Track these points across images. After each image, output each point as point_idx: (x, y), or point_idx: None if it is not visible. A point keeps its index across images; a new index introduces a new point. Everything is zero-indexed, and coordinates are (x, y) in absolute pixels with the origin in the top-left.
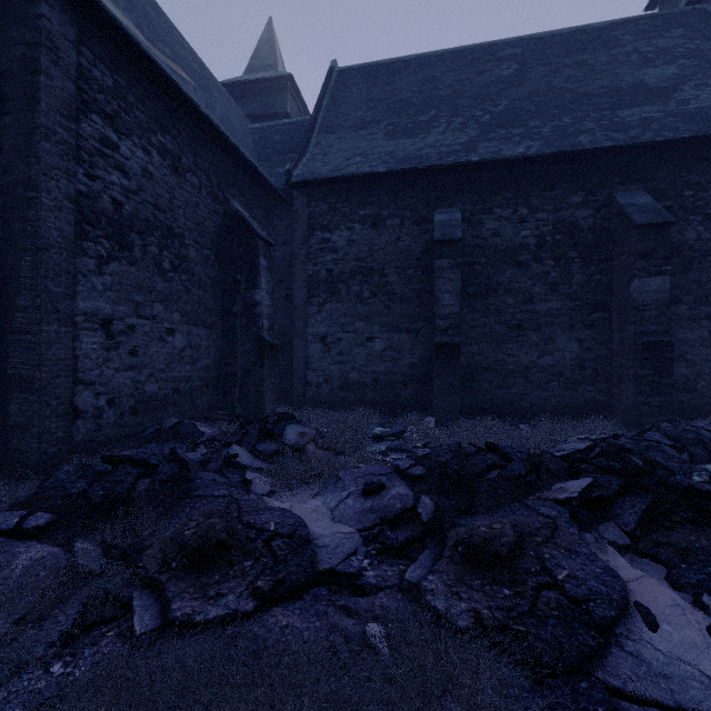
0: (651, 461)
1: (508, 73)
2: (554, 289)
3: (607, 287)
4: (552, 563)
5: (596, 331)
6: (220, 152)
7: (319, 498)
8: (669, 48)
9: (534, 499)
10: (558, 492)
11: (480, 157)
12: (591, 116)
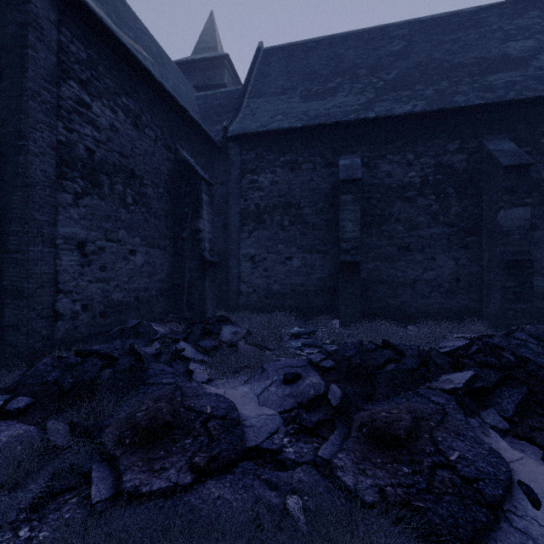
0: (522, 357)
1: (397, 49)
2: (435, 218)
3: (478, 216)
4: (444, 445)
5: (469, 252)
6: (172, 112)
7: (248, 385)
8: (527, 26)
9: (425, 388)
10: (445, 383)
11: (376, 114)
12: (465, 80)
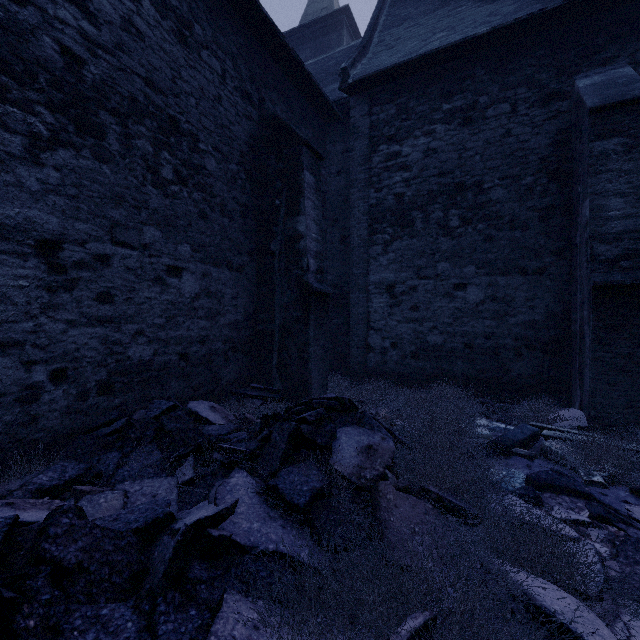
0: None
1: None
2: None
3: None
4: None
5: None
6: (254, 38)
7: None
8: None
9: None
10: None
11: None
12: None
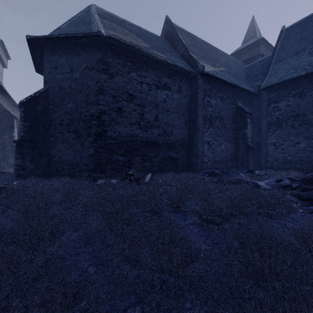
0: None
1: None
2: None
3: None
4: None
5: None
6: (234, 89)
7: (262, 182)
8: None
9: None
10: None
11: None
12: None
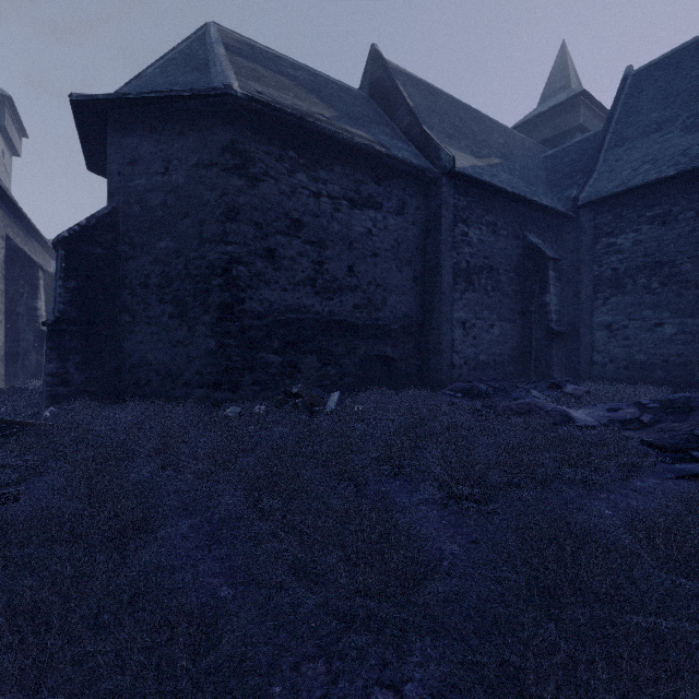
0: None
1: None
2: None
3: None
4: None
5: None
6: (520, 206)
7: (580, 410)
8: None
9: None
10: None
11: None
12: None
